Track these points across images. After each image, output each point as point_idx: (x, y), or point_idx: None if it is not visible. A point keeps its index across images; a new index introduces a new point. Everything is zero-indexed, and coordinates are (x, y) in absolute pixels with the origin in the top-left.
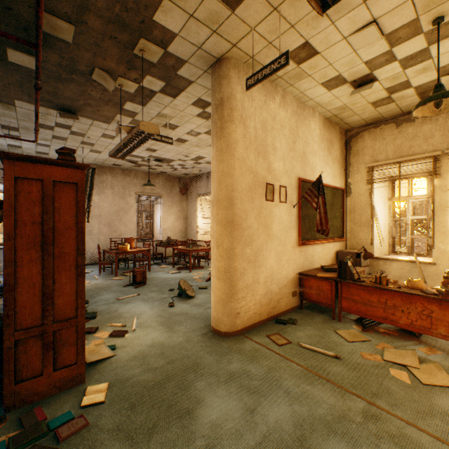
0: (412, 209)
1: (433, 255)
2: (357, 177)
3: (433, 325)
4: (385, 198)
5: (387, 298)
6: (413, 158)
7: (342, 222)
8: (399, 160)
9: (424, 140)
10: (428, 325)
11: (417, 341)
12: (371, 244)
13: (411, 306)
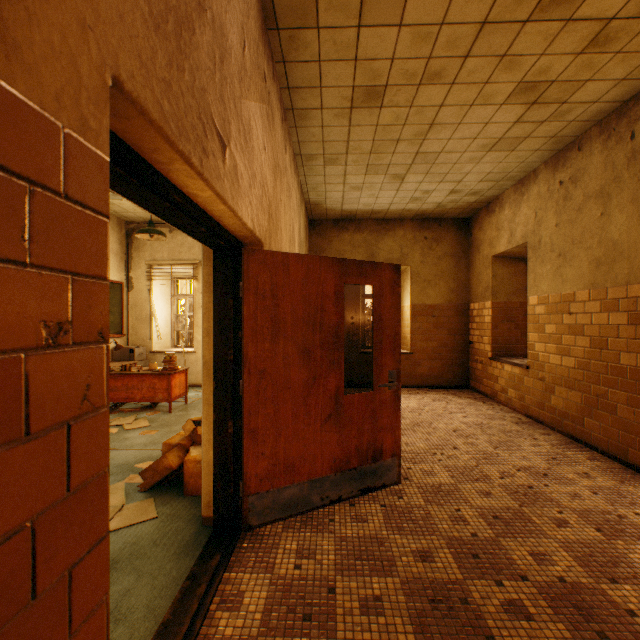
0: (192, 306)
1: (195, 345)
2: (139, 273)
3: (157, 393)
4: (169, 295)
5: (129, 381)
6: (181, 263)
7: (122, 317)
8: (172, 262)
9: (190, 249)
10: (154, 394)
11: (152, 410)
12: (150, 339)
13: (144, 383)
